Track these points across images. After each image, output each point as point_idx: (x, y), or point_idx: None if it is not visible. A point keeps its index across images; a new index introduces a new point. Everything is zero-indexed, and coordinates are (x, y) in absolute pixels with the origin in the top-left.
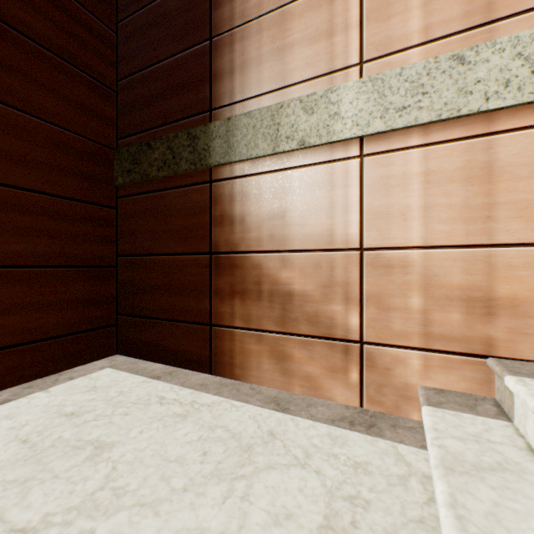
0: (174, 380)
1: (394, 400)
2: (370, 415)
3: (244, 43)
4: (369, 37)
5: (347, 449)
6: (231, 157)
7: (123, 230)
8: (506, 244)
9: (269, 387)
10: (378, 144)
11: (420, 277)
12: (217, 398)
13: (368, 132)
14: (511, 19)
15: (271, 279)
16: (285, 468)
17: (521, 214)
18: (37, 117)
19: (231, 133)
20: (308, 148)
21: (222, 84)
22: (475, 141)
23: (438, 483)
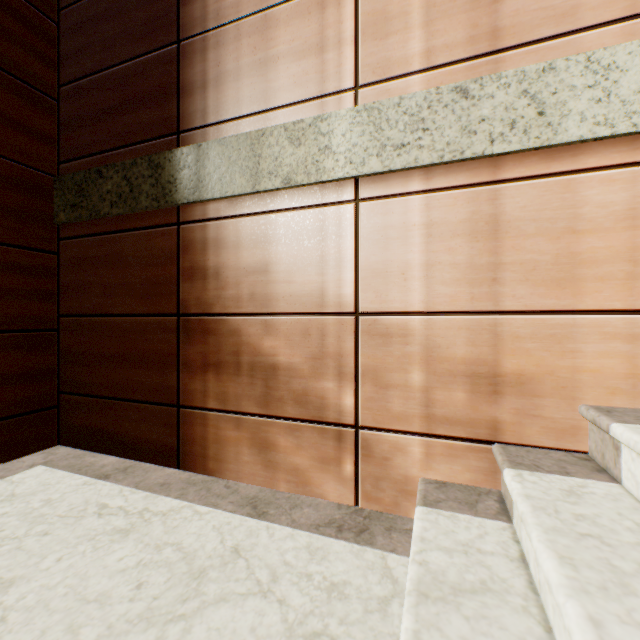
0: (127, 480)
1: (393, 495)
2: (364, 516)
3: (219, 51)
4: (365, 56)
5: (326, 565)
6: (203, 194)
7: (66, 282)
8: (512, 311)
9: (249, 484)
10: (375, 187)
11: (422, 348)
12: (178, 503)
13: (363, 172)
14: (517, 50)
15: (252, 348)
16: (241, 599)
17: (528, 277)
18: None
19: (203, 163)
20: (295, 187)
21: (192, 101)
22: (480, 189)
23: (405, 617)
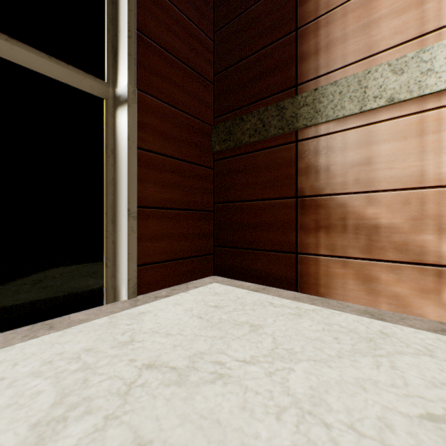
0: (271, 293)
1: None
2: None
3: (328, 27)
4: None
5: None
6: (317, 119)
7: (218, 184)
8: None
9: (353, 303)
10: None
11: None
12: (315, 307)
13: None
14: None
15: (356, 215)
16: (415, 355)
17: None
18: (174, 107)
19: (317, 100)
20: (396, 103)
21: (307, 63)
22: None
23: None
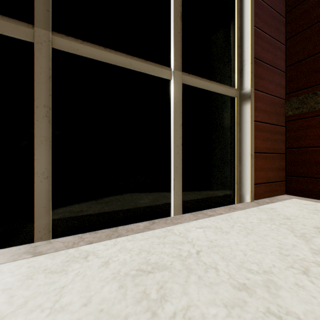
0: None
1: None
2: None
3: None
4: None
5: None
6: None
7: (289, 136)
8: None
9: None
10: None
11: None
12: None
13: None
14: None
15: None
16: None
17: None
18: (267, 93)
19: None
20: None
21: None
22: None
23: None
